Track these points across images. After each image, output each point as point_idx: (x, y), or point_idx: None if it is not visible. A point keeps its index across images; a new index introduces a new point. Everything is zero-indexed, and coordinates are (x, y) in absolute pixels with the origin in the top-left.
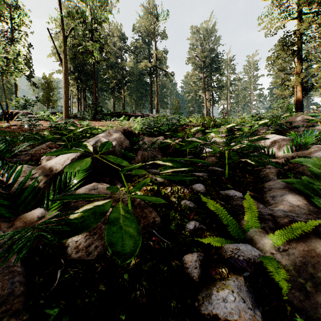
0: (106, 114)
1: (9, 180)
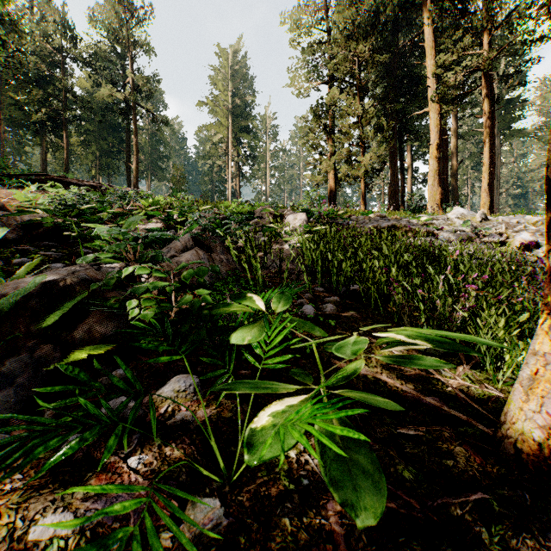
0: (13, 175)
1: None
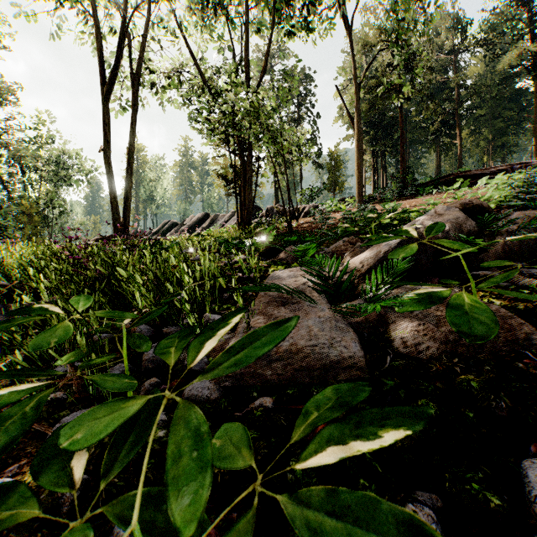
0: (421, 184)
1: (329, 272)
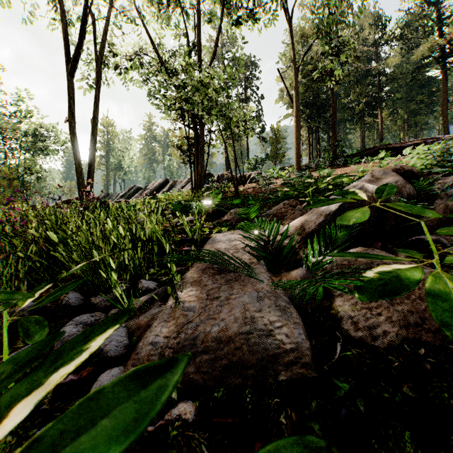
0: (349, 156)
1: (270, 236)
